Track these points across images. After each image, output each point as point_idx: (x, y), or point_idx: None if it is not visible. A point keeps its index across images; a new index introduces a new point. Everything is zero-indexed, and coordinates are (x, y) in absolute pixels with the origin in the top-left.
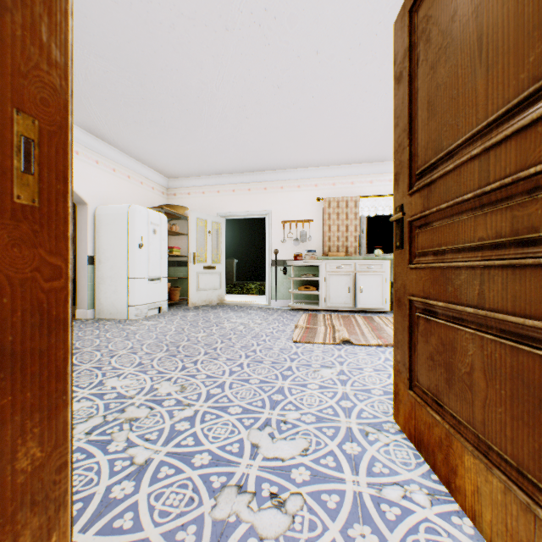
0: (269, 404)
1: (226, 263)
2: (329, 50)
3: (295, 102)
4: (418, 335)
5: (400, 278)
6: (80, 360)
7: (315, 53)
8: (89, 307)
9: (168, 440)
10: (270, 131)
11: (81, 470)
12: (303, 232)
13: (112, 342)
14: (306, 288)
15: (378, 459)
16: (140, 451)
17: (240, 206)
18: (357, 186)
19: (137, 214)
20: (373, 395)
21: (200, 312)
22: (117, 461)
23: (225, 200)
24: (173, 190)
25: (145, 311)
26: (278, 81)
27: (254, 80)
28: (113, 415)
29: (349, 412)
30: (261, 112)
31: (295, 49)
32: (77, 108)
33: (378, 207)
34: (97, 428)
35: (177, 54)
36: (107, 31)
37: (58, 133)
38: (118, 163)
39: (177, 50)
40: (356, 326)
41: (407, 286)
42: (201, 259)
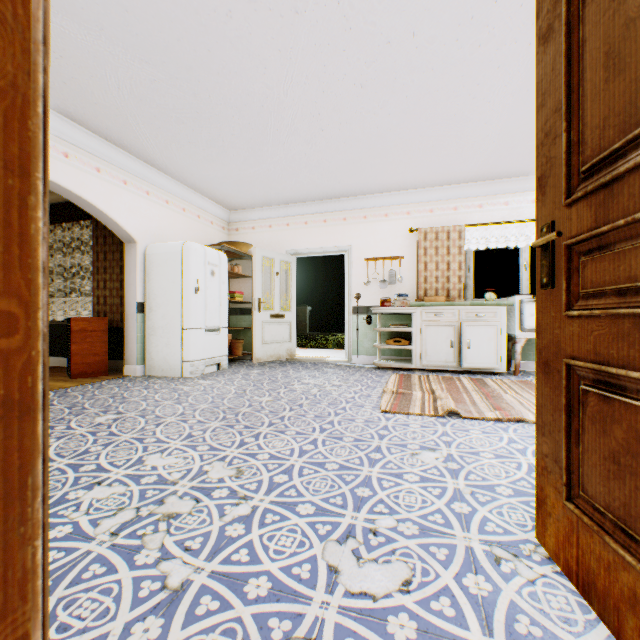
0: (352, 502)
1: (298, 311)
2: (429, 29)
3: (384, 104)
4: (586, 420)
5: (549, 331)
6: (121, 428)
7: (411, 36)
8: (138, 363)
9: (215, 552)
10: (351, 146)
11: (96, 592)
12: (392, 272)
13: (160, 406)
14: (396, 341)
15: (522, 608)
16: (175, 567)
17: (313, 241)
18: (462, 212)
19: (192, 253)
20: (498, 495)
21: (265, 369)
22: (144, 582)
23: (296, 234)
24: (235, 225)
25: (201, 367)
26: (361, 78)
27: (331, 79)
28: (149, 508)
29: (466, 521)
30: (339, 121)
31: (384, 32)
32: (123, 129)
33: (490, 239)
34: (126, 527)
35: (235, 51)
36: (152, 28)
37: (8, 93)
38: (172, 194)
39: (235, 46)
40: (464, 392)
41: (563, 344)
42: (268, 306)
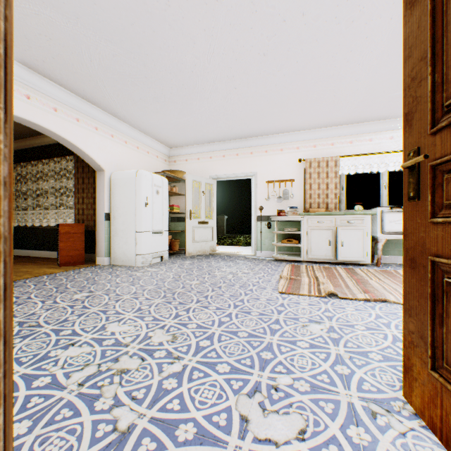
0: (258, 363)
1: (218, 219)
2: (314, 10)
3: (280, 68)
4: (450, 307)
5: (415, 234)
6: (91, 303)
7: (301, 15)
8: (106, 255)
9: (154, 401)
10: (256, 99)
11: (64, 432)
12: (285, 190)
13: (119, 287)
14: (289, 241)
15: None
16: (124, 413)
17: (229, 169)
18: (337, 147)
19: (143, 178)
20: (371, 360)
21: (195, 260)
22: (100, 425)
23: (216, 164)
24: (173, 158)
25: (149, 259)
26: (264, 49)
27: (242, 50)
28: (107, 364)
29: (347, 381)
30: (248, 81)
31: (281, 13)
32: (95, 91)
33: (358, 166)
34: (90, 379)
35: (173, 31)
36: (113, 16)
37: None
38: (129, 136)
39: (172, 27)
40: (339, 278)
41: (428, 244)
42: (197, 215)
